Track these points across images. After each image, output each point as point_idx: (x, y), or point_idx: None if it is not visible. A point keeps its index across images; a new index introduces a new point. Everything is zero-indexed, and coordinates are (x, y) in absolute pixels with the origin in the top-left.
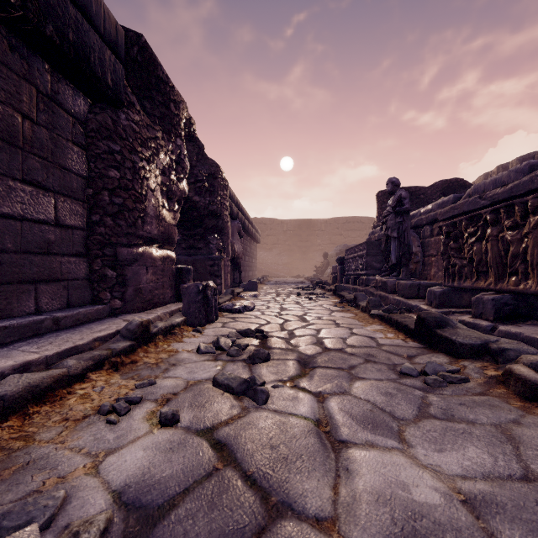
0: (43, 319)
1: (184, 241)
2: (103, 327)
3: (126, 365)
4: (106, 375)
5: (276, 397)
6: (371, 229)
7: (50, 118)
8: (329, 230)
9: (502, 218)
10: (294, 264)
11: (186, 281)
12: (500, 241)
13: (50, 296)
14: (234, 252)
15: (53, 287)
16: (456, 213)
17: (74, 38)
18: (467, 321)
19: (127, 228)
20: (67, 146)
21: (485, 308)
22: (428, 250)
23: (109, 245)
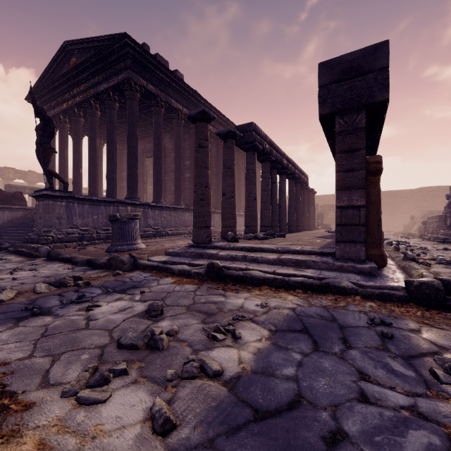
0: None
1: None
2: None
3: None
4: None
5: (411, 244)
6: None
7: None
8: (414, 198)
9: None
10: (383, 223)
11: None
12: None
13: None
14: None
15: None
16: None
17: None
18: None
19: None
20: None
21: None
22: None
23: None
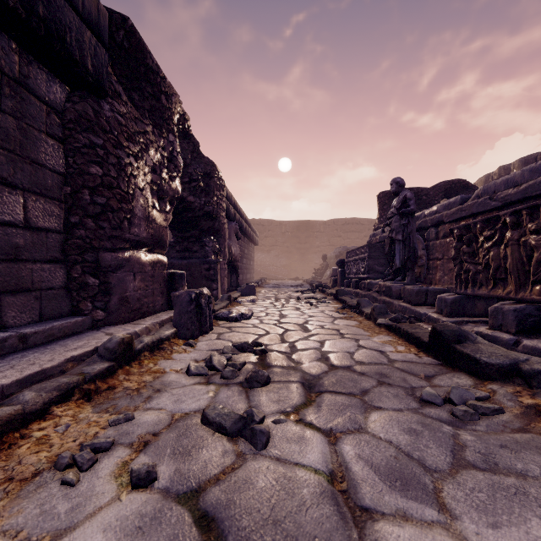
0: (6, 337)
1: (178, 244)
2: (81, 343)
3: (101, 392)
4: (75, 407)
5: (278, 437)
6: (370, 231)
7: (17, 105)
8: (328, 232)
9: (524, 221)
10: (293, 266)
11: (178, 287)
12: (522, 246)
13: (17, 309)
14: (231, 255)
15: (22, 299)
16: (464, 215)
17: (45, 13)
18: (485, 333)
19: (111, 230)
20: (40, 138)
21: (505, 320)
22: (433, 254)
23: (90, 249)
